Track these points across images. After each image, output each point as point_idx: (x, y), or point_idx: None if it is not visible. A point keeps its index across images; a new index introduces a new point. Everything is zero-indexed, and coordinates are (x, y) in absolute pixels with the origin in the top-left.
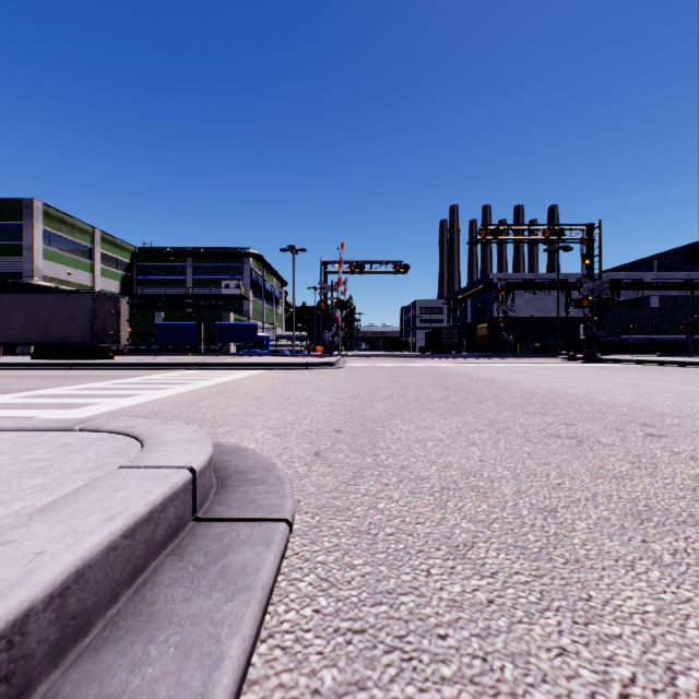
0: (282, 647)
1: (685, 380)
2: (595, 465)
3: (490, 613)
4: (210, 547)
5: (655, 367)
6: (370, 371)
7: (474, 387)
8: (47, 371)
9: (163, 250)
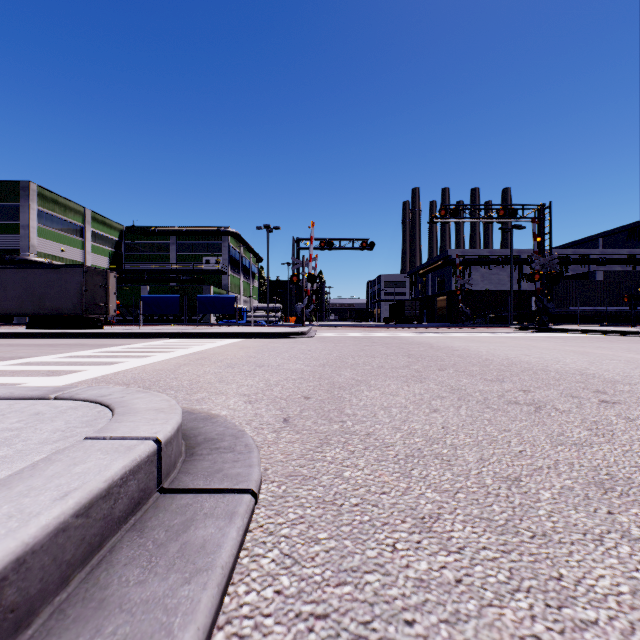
0: (240, 635)
1: (631, 348)
2: (554, 432)
3: (459, 594)
4: (172, 521)
5: (602, 336)
6: (339, 340)
7: (435, 355)
8: (40, 340)
9: (148, 229)
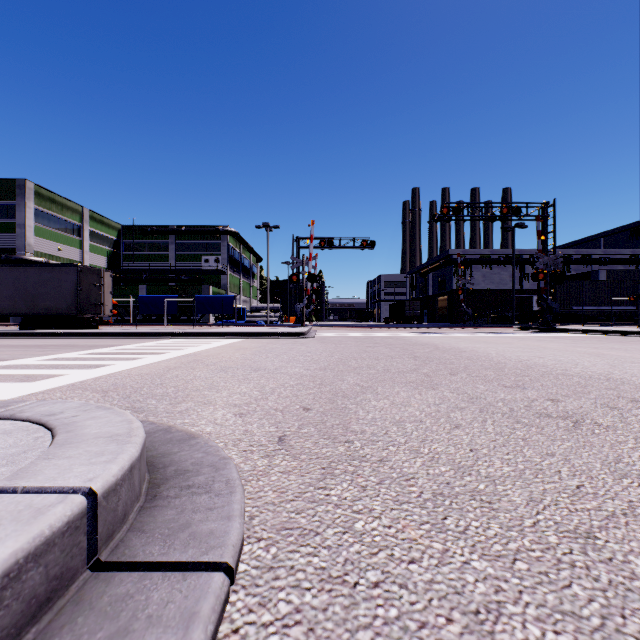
0: None
1: None
2: (609, 457)
3: None
4: (93, 635)
5: (610, 337)
6: (339, 341)
7: (442, 357)
8: (30, 341)
9: (147, 228)
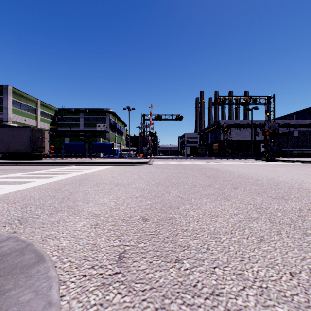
0: None
1: None
2: None
3: None
4: None
5: (305, 164)
6: (165, 166)
7: (223, 176)
8: (2, 166)
9: (69, 110)
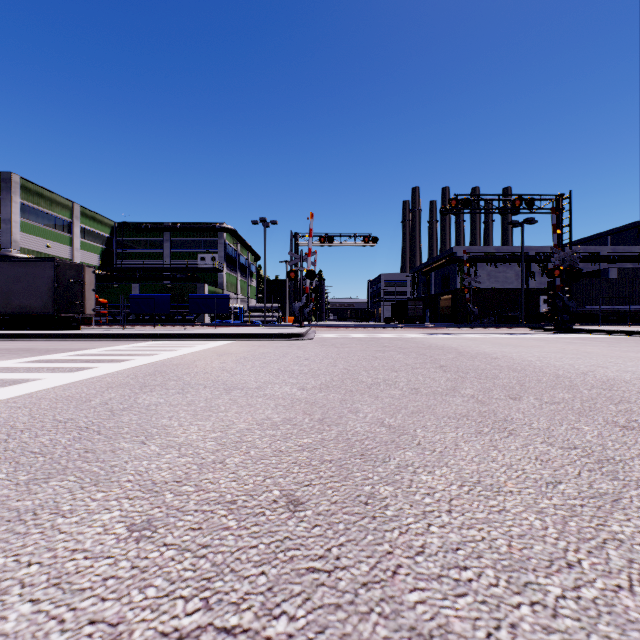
0: None
1: None
2: None
3: None
4: None
5: None
6: (342, 344)
7: (476, 366)
8: None
9: (141, 225)
